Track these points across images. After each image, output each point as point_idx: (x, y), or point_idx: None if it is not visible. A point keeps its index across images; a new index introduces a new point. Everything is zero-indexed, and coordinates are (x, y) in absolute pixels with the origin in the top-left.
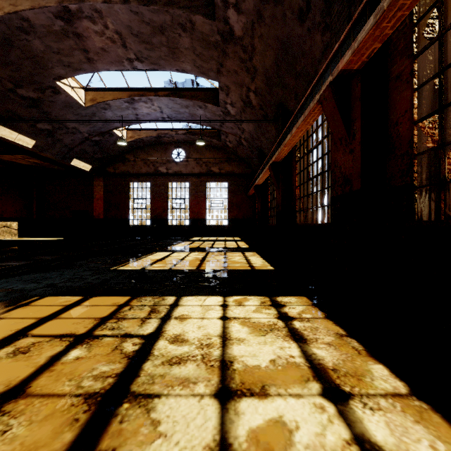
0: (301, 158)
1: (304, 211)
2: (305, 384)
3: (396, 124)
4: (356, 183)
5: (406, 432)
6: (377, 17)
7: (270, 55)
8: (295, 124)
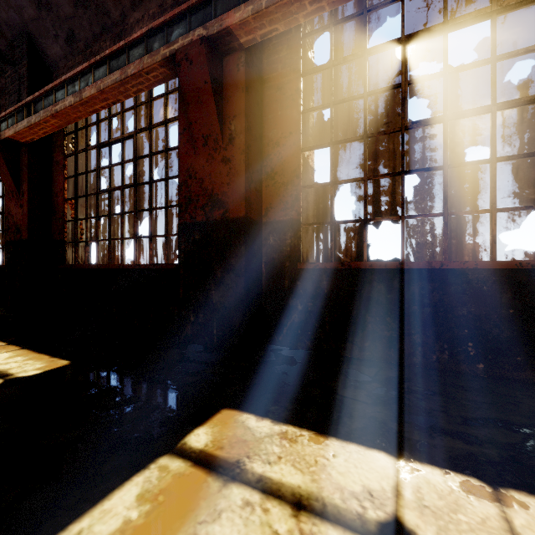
0: None
1: None
2: None
3: (57, 195)
4: (25, 233)
5: None
6: (29, 124)
7: None
8: None
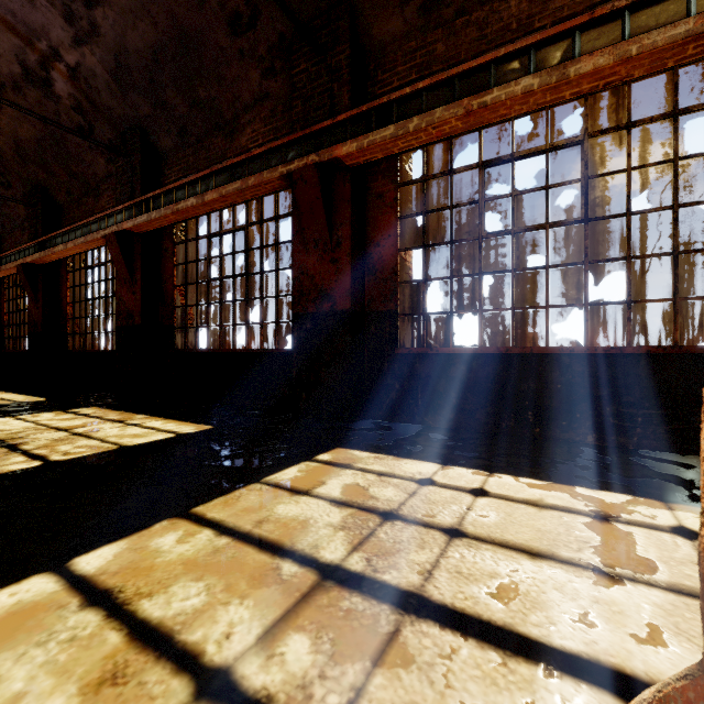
0: (76, 271)
1: (81, 335)
2: (105, 423)
3: (166, 282)
4: (138, 319)
5: (145, 421)
6: (149, 219)
7: (30, 130)
8: (72, 238)
